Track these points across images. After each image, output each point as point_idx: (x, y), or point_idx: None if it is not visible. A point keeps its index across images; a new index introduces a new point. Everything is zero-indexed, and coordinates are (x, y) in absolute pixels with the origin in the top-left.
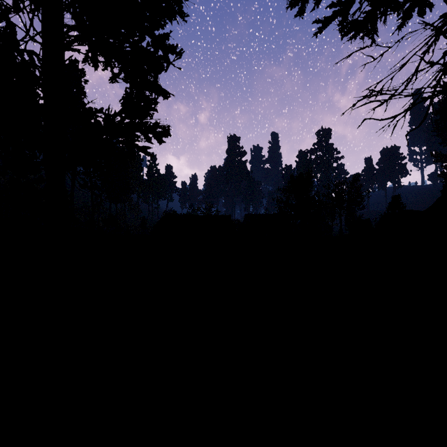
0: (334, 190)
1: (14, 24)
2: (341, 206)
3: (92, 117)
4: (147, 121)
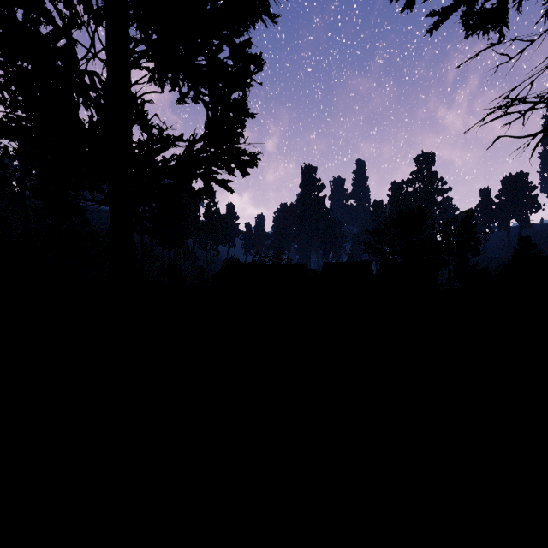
0: (441, 231)
1: (76, 40)
2: (450, 251)
3: (169, 146)
4: (237, 147)
